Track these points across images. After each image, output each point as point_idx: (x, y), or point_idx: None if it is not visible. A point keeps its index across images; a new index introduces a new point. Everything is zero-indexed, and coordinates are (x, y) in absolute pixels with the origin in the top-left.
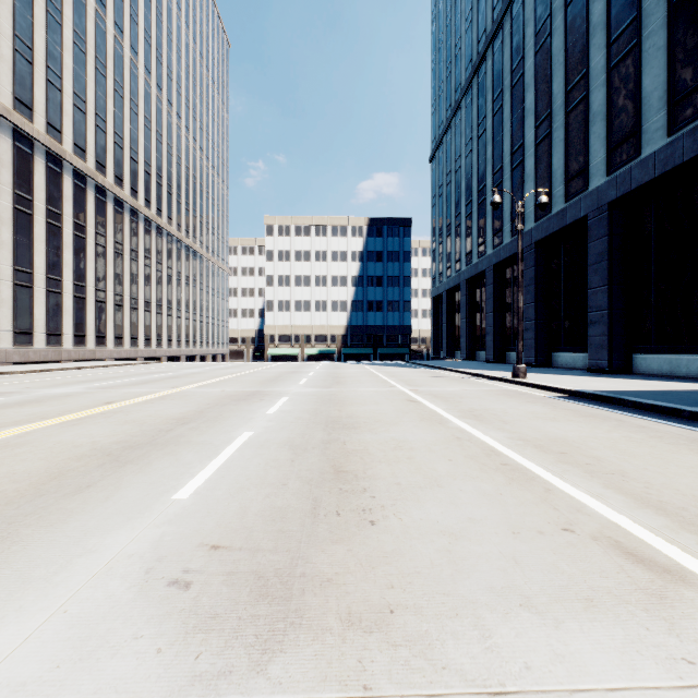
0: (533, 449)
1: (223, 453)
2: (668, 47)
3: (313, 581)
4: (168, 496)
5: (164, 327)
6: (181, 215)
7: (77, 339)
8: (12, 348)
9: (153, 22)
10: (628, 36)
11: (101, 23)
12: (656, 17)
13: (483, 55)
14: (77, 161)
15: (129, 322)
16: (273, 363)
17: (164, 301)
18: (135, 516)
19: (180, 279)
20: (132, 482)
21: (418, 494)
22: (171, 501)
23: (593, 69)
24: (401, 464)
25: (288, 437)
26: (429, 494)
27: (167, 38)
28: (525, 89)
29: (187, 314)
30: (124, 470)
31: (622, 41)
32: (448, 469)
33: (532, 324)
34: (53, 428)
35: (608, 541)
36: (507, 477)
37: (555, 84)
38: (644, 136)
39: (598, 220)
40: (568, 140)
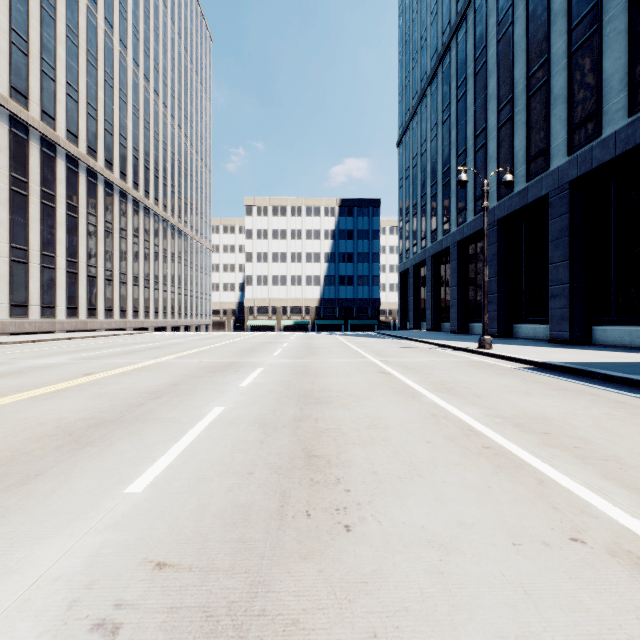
0: (514, 429)
1: (189, 432)
2: (628, 30)
3: (274, 624)
4: (121, 489)
5: (151, 300)
6: (167, 196)
7: (70, 311)
8: (9, 320)
9: (141, 18)
10: (589, 22)
11: (93, 18)
12: (616, 3)
13: (448, 45)
14: (70, 146)
15: (118, 295)
16: (251, 334)
17: (151, 276)
18: (78, 517)
19: (166, 256)
20: (86, 470)
21: (397, 487)
22: (123, 495)
23: (554, 54)
24: (377, 446)
25: (259, 414)
26: (409, 487)
27: (154, 33)
28: (487, 76)
29: (172, 288)
30: (82, 454)
31: (582, 27)
32: (428, 453)
33: (495, 297)
34: (24, 402)
35: (629, 558)
36: (493, 463)
37: (517, 70)
38: (604, 117)
39: (559, 198)
40: (530, 122)
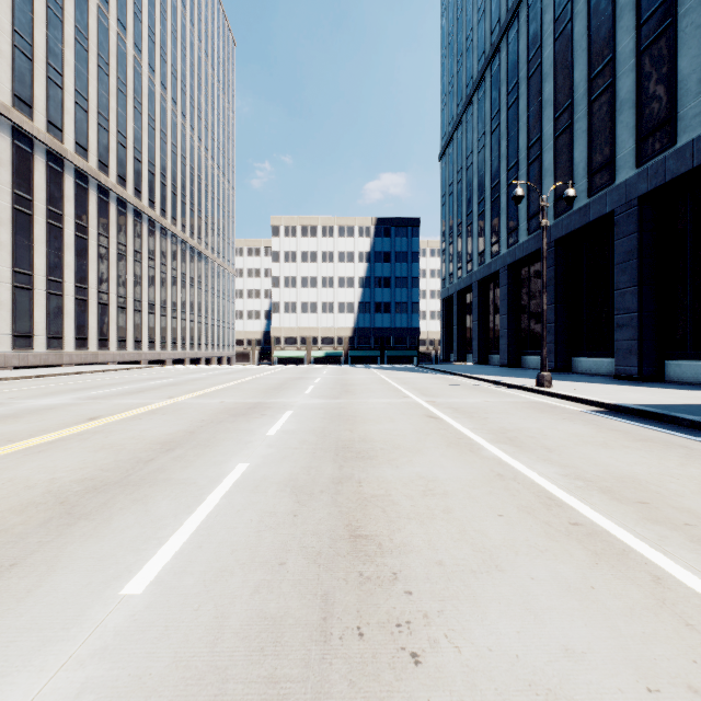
0: (602, 496)
1: (206, 500)
2: None
3: None
4: (116, 589)
5: (168, 330)
6: (186, 216)
7: (79, 342)
8: (11, 352)
9: (157, 19)
10: (661, 15)
11: (104, 20)
12: None
13: (497, 45)
14: (79, 161)
15: (132, 324)
16: (278, 367)
17: (168, 303)
18: (55, 636)
19: (185, 281)
20: (75, 557)
21: (472, 587)
22: (118, 599)
23: (621, 53)
24: (438, 522)
25: (290, 473)
26: (488, 587)
27: (171, 36)
28: (543, 80)
29: (191, 316)
30: (73, 532)
31: (654, 22)
32: (503, 533)
33: (551, 327)
34: (14, 456)
35: None
36: (588, 549)
37: (577, 72)
38: (680, 124)
39: (626, 216)
40: (592, 131)
